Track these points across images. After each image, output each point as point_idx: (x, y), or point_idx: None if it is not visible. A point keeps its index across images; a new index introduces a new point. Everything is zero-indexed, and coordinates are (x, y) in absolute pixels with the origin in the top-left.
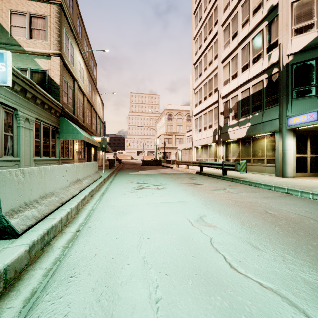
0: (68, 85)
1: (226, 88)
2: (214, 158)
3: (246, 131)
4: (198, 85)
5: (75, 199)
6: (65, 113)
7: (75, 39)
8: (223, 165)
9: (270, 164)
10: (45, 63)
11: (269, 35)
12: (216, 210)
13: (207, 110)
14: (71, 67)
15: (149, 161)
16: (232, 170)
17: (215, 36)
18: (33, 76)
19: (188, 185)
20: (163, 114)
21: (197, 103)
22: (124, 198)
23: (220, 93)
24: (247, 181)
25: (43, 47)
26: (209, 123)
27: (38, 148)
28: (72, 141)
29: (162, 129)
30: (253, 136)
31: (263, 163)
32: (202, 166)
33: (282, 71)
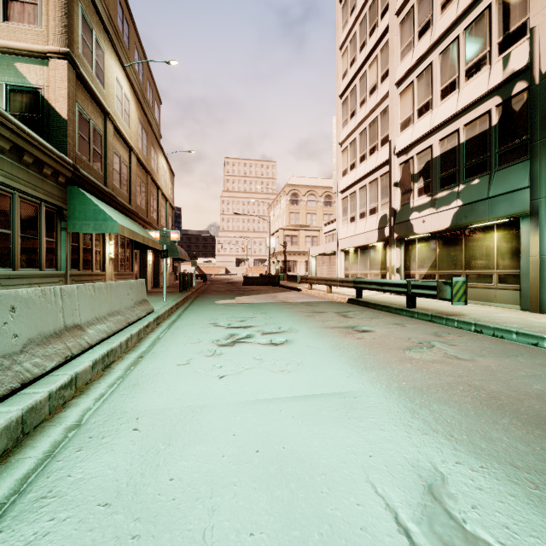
0: (91, 124)
1: (407, 134)
2: (381, 271)
3: (451, 218)
4: (348, 133)
5: (28, 394)
6: (82, 178)
7: (107, 34)
8: (410, 286)
9: (507, 285)
10: (37, 73)
11: (505, 14)
12: (464, 443)
13: (368, 179)
14: (98, 88)
15: (256, 278)
16: (431, 297)
17: (384, 35)
18: (10, 100)
19: (341, 333)
20: (282, 194)
21: (346, 168)
22: (183, 377)
23: (394, 144)
24: (469, 323)
25: (32, 39)
26: (372, 205)
27: (6, 249)
28: (102, 237)
29: (281, 221)
30: (466, 228)
31: (490, 282)
32: (361, 287)
33: (540, 86)
